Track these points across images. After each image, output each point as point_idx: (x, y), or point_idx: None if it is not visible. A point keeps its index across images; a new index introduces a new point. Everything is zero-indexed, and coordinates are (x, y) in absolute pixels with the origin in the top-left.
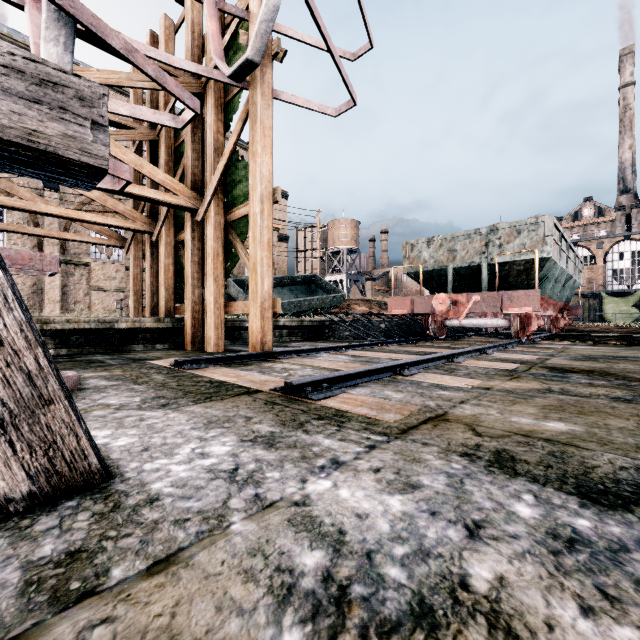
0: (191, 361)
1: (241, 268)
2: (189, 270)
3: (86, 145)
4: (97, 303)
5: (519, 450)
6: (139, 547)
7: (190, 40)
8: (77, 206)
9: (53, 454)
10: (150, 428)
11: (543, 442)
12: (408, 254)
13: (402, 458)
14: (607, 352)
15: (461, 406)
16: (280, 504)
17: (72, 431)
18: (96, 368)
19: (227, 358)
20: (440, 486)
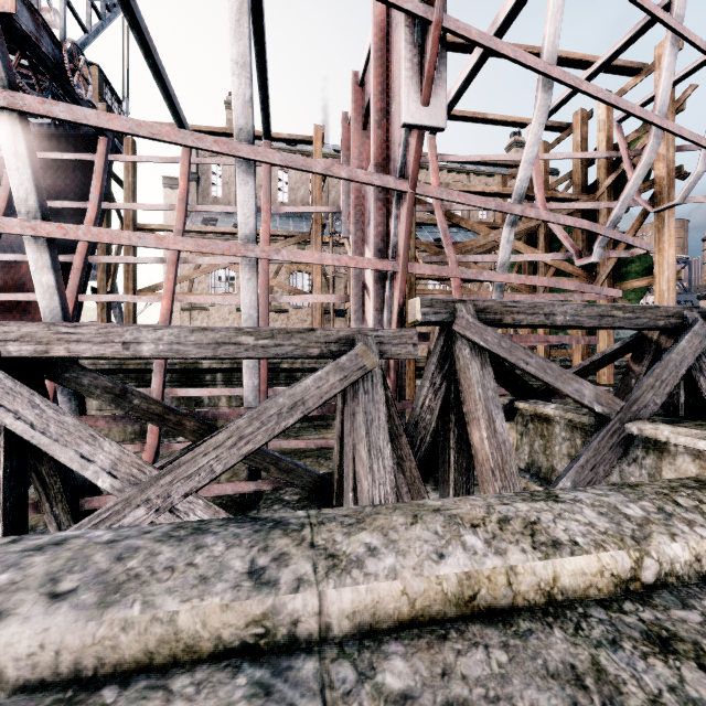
0: None
1: None
2: None
3: None
4: None
5: None
6: None
7: (580, 165)
8: None
9: None
10: None
11: None
12: None
13: None
14: None
15: None
16: None
17: None
18: None
19: None
20: None
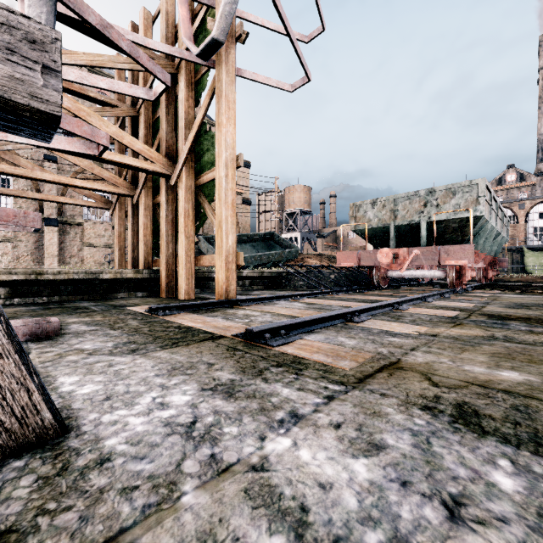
0: (163, 308)
1: (210, 227)
2: (164, 228)
3: (36, 89)
4: (89, 257)
5: (480, 403)
6: (76, 526)
7: (165, 28)
8: (72, 175)
9: (2, 411)
10: (116, 374)
11: (503, 394)
12: (355, 214)
13: (362, 411)
14: (536, 300)
15: (413, 353)
16: (237, 468)
17: (23, 386)
18: (80, 314)
19: (195, 305)
20: (406, 447)
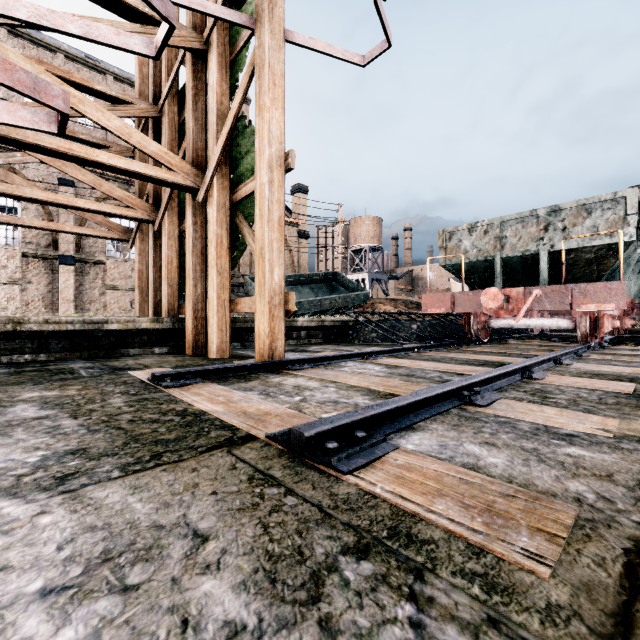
0: (174, 375)
1: None
2: (190, 261)
3: None
4: (112, 303)
5: None
6: None
7: None
8: None
9: None
10: None
11: None
12: (445, 244)
13: None
14: None
15: None
16: None
17: None
18: (53, 383)
19: (224, 370)
20: None
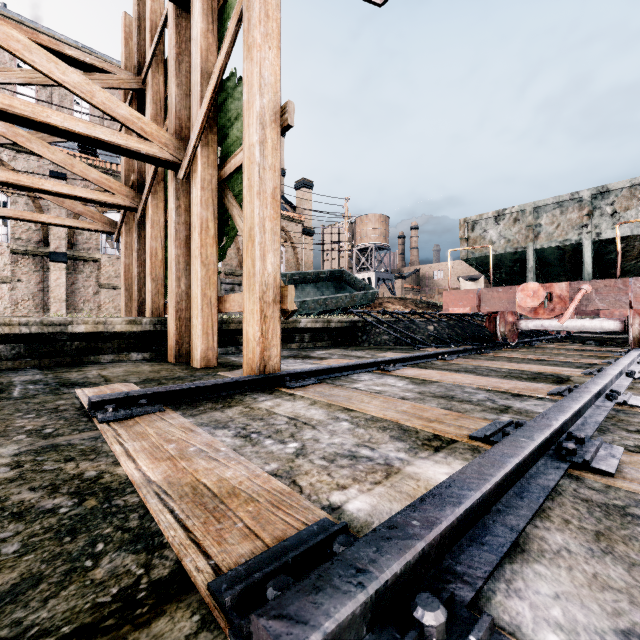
0: (121, 399)
1: None
2: (172, 251)
3: None
4: (107, 302)
5: None
6: None
7: None
8: None
9: None
10: None
11: None
12: (467, 234)
13: None
14: None
15: None
16: None
17: None
18: None
19: (197, 389)
20: None
